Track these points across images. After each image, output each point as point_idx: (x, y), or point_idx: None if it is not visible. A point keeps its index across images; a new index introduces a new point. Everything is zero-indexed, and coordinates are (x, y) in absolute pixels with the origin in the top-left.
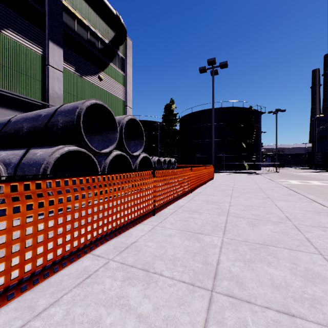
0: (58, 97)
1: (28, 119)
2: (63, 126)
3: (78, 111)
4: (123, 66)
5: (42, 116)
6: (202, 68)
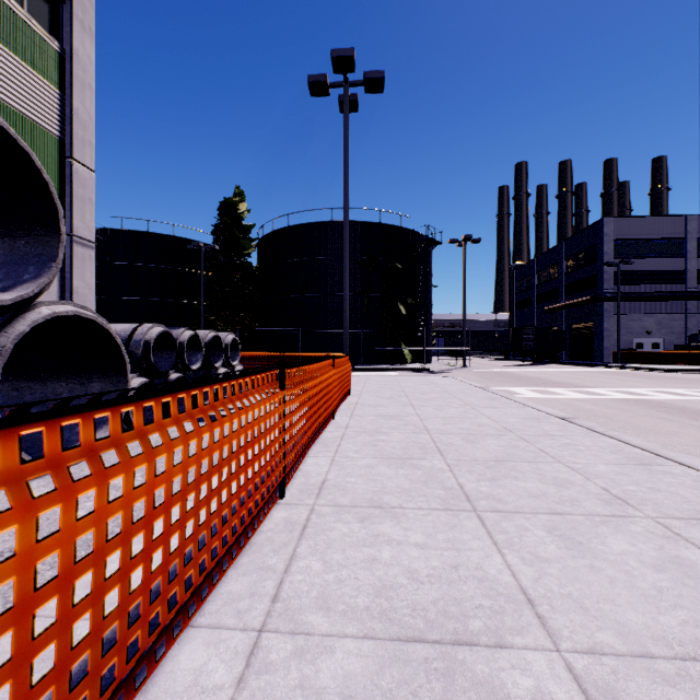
0: None
1: None
2: None
3: None
4: (58, 24)
5: None
6: (318, 78)
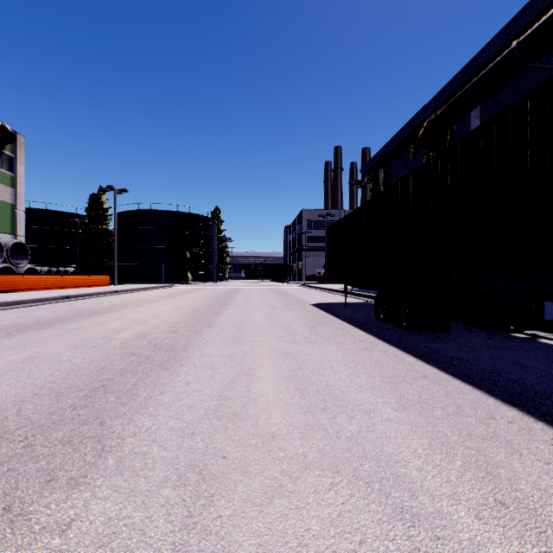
0: None
1: None
2: None
3: None
4: (12, 165)
5: None
6: (105, 189)
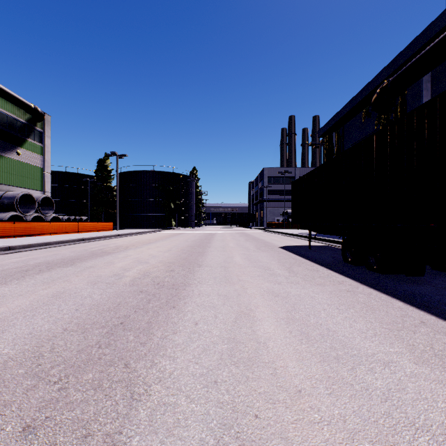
0: None
1: None
2: (8, 204)
3: (16, 198)
4: (42, 138)
5: None
6: (109, 155)
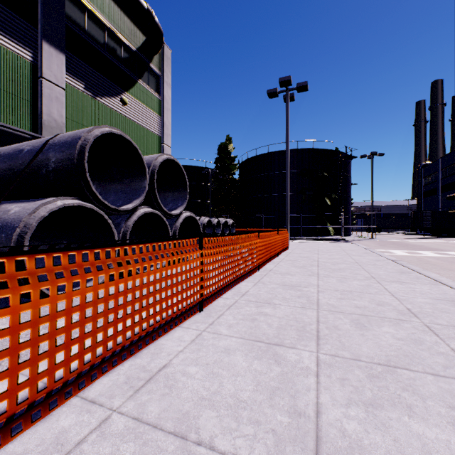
0: (58, 126)
1: (2, 156)
2: (57, 168)
3: (81, 143)
4: (158, 86)
5: (24, 152)
6: (272, 91)
